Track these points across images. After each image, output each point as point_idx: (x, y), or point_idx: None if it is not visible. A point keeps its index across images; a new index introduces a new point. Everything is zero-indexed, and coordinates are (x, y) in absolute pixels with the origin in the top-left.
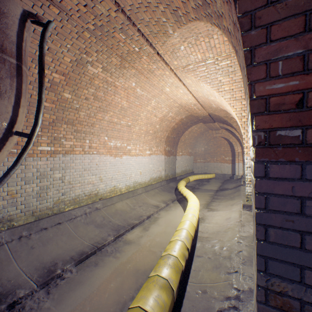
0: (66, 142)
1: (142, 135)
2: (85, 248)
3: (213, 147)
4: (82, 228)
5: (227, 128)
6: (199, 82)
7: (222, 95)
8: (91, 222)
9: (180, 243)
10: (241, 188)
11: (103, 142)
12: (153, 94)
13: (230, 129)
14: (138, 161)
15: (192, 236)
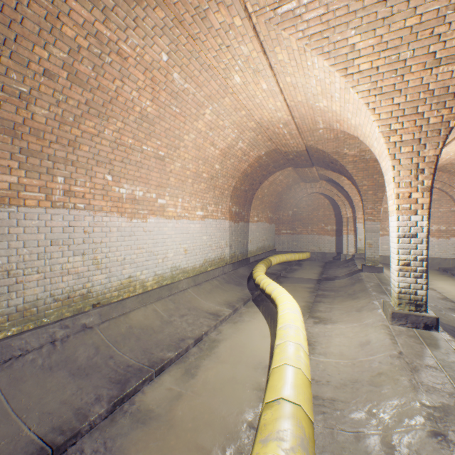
0: None
1: (187, 180)
2: (15, 454)
3: (307, 210)
4: (31, 384)
5: (330, 179)
6: (305, 55)
7: (353, 84)
8: (63, 363)
9: None
10: (362, 276)
11: (101, 185)
12: (207, 92)
13: (335, 179)
14: (181, 228)
15: (312, 423)
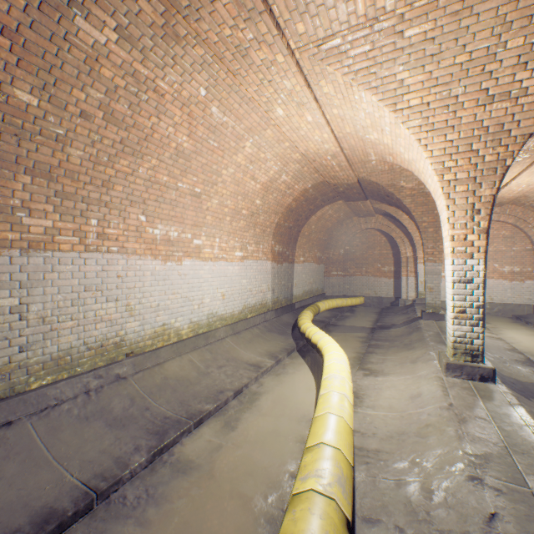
0: (32, 220)
1: (225, 218)
2: (62, 497)
3: (361, 248)
4: (69, 434)
5: (387, 213)
6: (352, 89)
7: (403, 119)
8: (99, 414)
9: (326, 510)
10: (420, 324)
11: (134, 227)
12: (248, 124)
13: (393, 214)
14: (218, 270)
15: (351, 466)
